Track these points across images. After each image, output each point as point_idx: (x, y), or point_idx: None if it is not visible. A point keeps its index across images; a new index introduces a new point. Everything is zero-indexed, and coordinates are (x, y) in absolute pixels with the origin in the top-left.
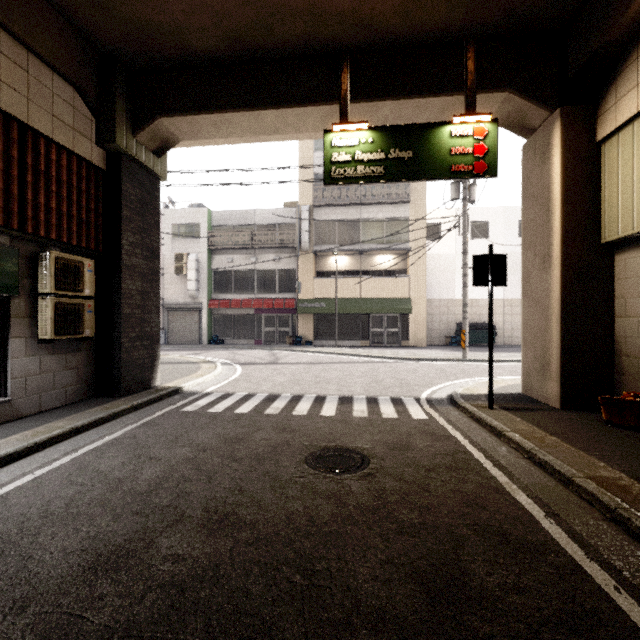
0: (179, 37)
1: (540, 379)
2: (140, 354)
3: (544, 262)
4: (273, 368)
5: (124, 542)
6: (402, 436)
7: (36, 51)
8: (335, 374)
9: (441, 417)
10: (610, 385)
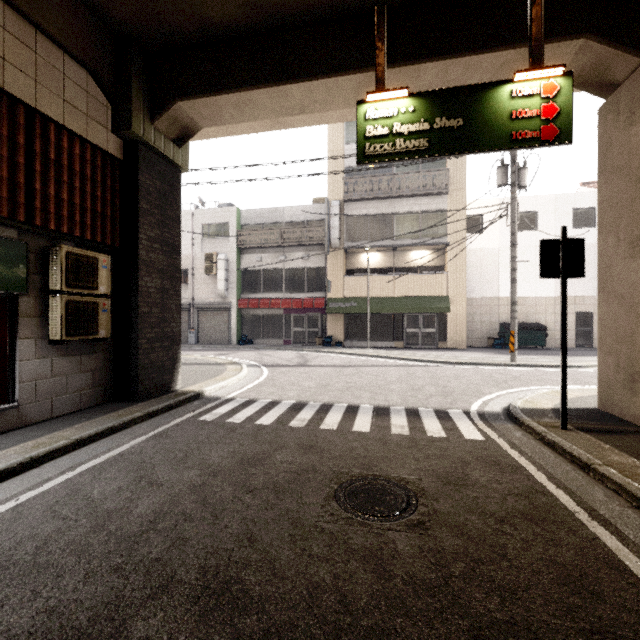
0: (196, 7)
1: (626, 393)
2: (159, 356)
3: (633, 247)
4: (301, 371)
5: (87, 622)
6: (455, 464)
7: (44, 29)
8: (368, 379)
9: (501, 438)
10: None
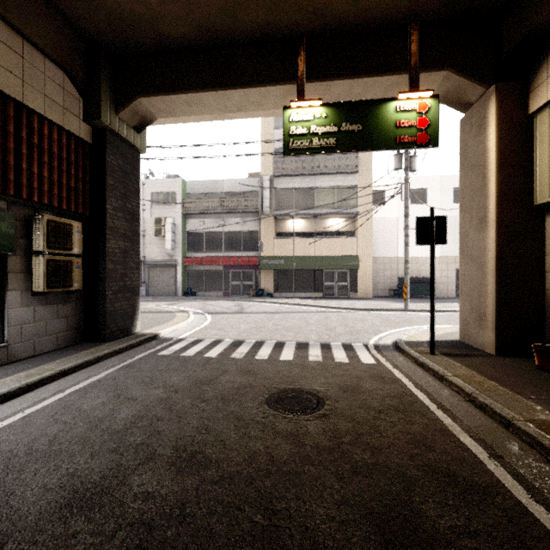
0: (155, 26)
1: (476, 328)
2: (122, 305)
3: (480, 223)
4: (238, 317)
5: (99, 479)
6: (353, 379)
7: (30, 39)
8: (293, 322)
9: (388, 362)
10: (541, 334)
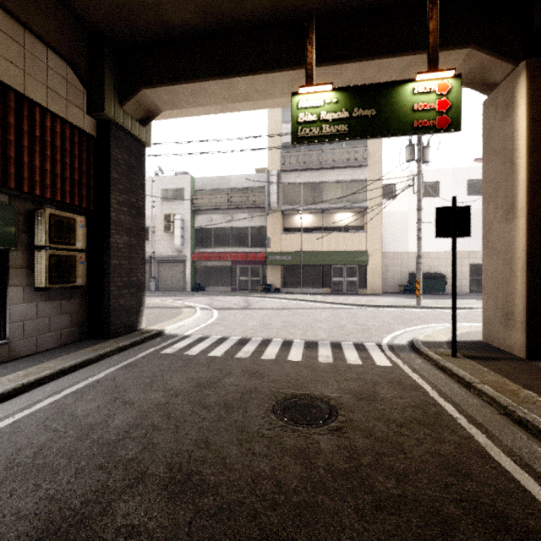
0: (158, 12)
1: (503, 328)
2: (127, 300)
3: (507, 213)
4: (245, 313)
5: (80, 505)
6: (368, 384)
7: (31, 28)
8: (301, 319)
9: (405, 364)
10: None
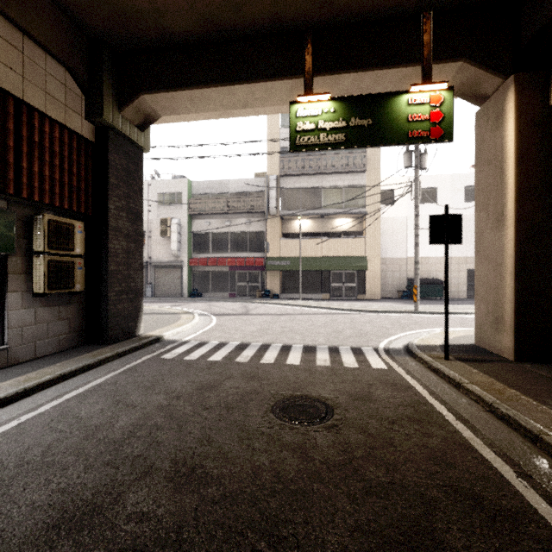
0: (158, 20)
1: (493, 332)
2: (125, 306)
3: (497, 221)
4: (244, 319)
5: (91, 496)
6: (364, 386)
7: (30, 34)
8: (299, 324)
9: (399, 367)
10: None
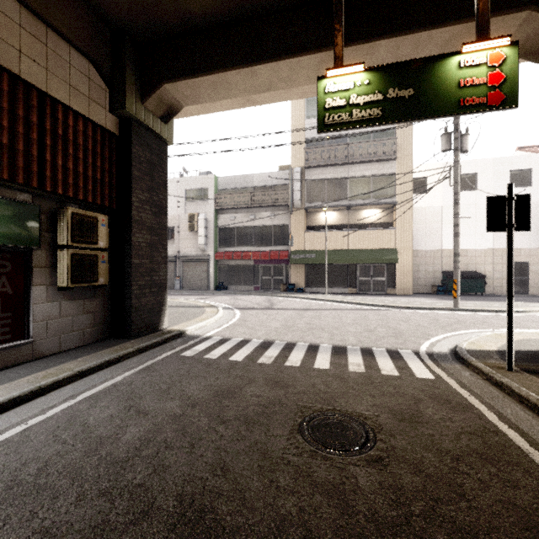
0: (178, 2)
1: None
2: (149, 300)
3: None
4: (268, 313)
5: None
6: (409, 401)
7: (53, 25)
8: (326, 321)
9: (450, 377)
10: None
